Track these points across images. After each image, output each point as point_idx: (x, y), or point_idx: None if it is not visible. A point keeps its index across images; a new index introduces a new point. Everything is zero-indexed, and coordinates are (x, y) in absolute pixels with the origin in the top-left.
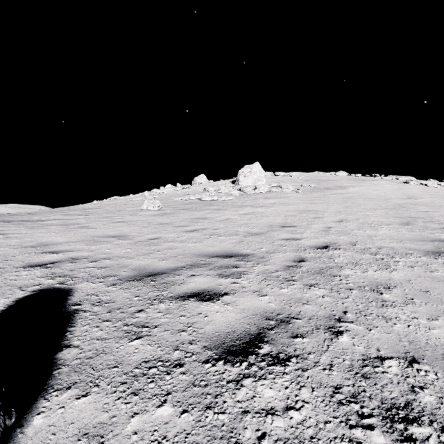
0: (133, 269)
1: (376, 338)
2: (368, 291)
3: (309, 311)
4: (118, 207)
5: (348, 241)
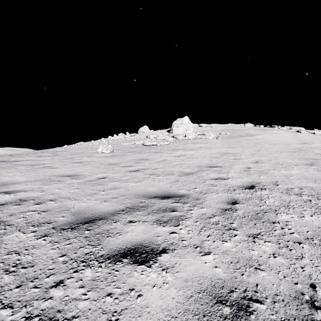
0: (73, 213)
1: None
2: (320, 246)
3: (267, 285)
4: (80, 150)
5: (269, 181)
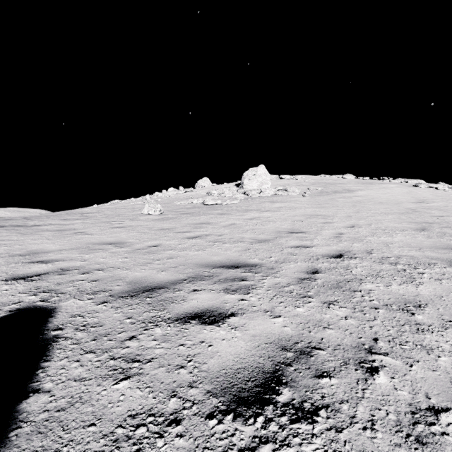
0: (128, 282)
1: (421, 379)
2: (397, 311)
3: (332, 339)
4: (118, 211)
5: (363, 249)
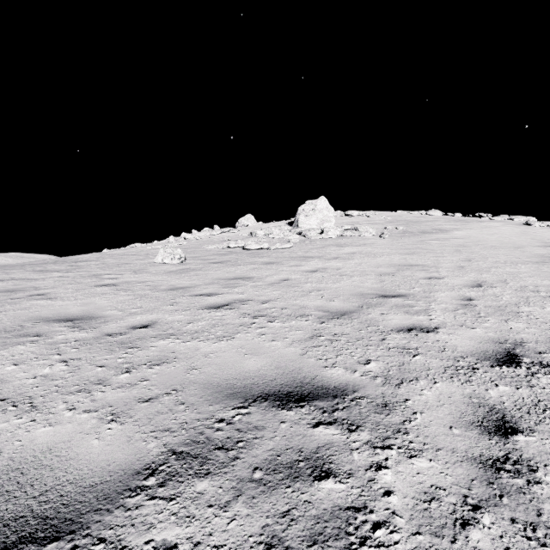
0: None
1: None
2: None
3: None
4: (124, 258)
5: (542, 337)
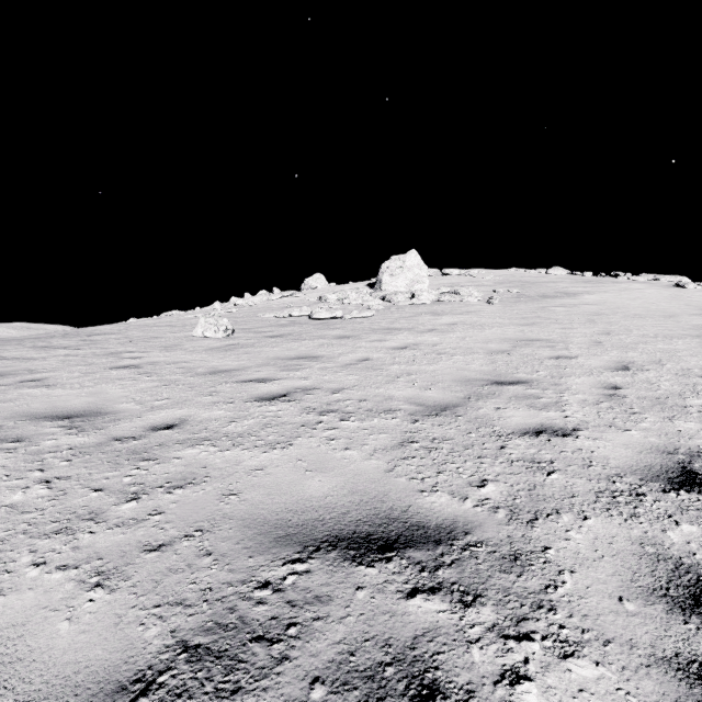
0: None
1: None
2: None
3: None
4: (155, 330)
5: None
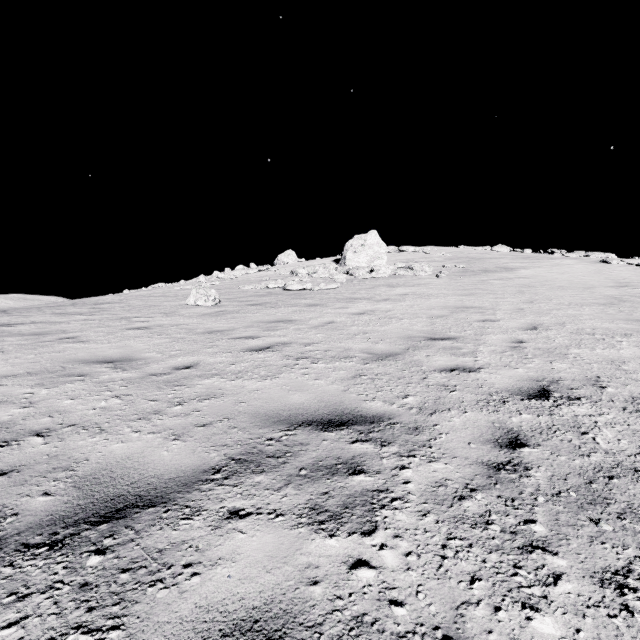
0: (77, 481)
1: None
2: None
3: None
4: (152, 300)
5: (580, 376)
